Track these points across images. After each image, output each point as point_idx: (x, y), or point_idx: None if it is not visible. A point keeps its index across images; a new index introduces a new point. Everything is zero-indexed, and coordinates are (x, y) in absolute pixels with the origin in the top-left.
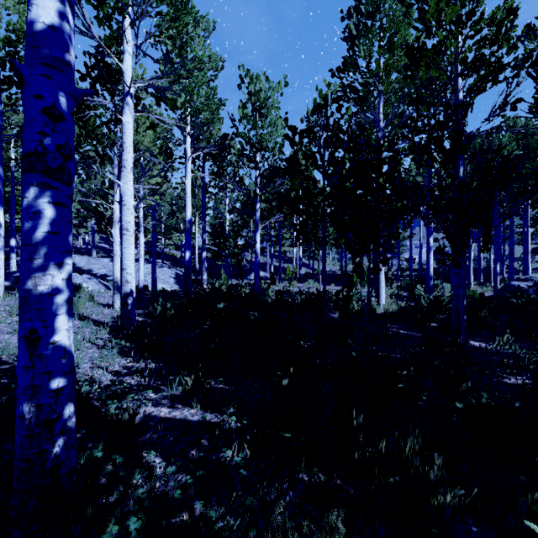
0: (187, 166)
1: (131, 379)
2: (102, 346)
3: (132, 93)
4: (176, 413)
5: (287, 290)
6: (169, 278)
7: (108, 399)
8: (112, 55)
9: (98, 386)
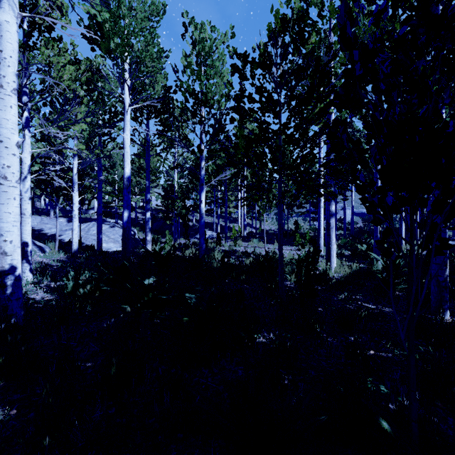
0: (126, 119)
1: None
2: None
3: None
4: None
5: (233, 250)
6: (119, 237)
7: None
8: None
9: None
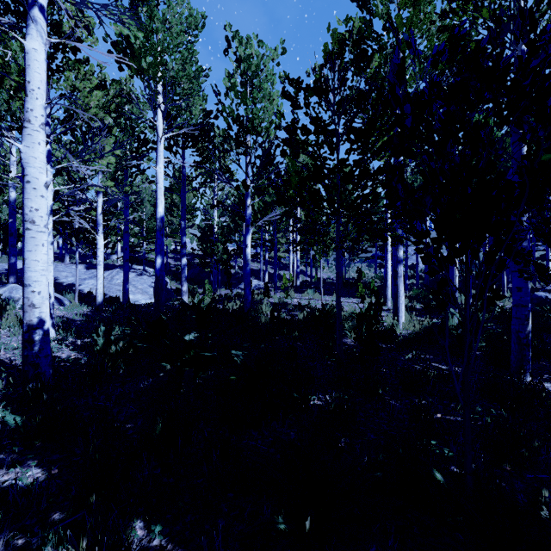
0: (159, 149)
1: None
2: None
3: (43, 5)
4: None
5: (284, 302)
6: (148, 288)
7: None
8: None
9: None
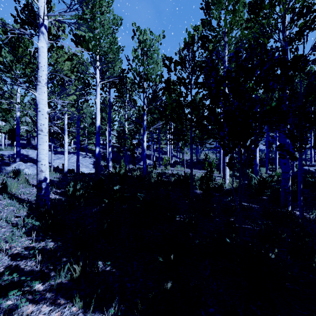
0: (97, 90)
1: (26, 264)
2: (15, 225)
3: (46, 25)
4: (56, 313)
5: (164, 172)
6: (89, 164)
7: None
8: None
9: None
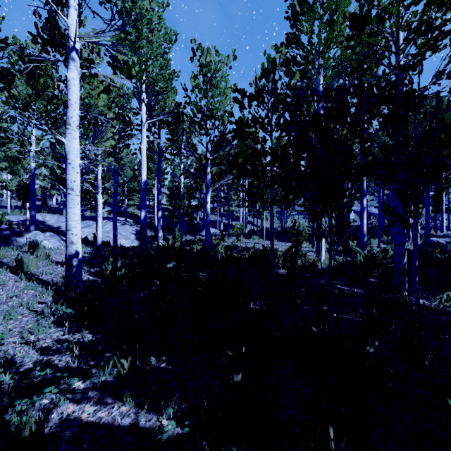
0: (143, 132)
1: (60, 359)
2: (40, 313)
3: (78, 49)
4: (103, 413)
5: (235, 245)
6: (130, 234)
7: (17, 397)
8: (55, 8)
9: (16, 371)
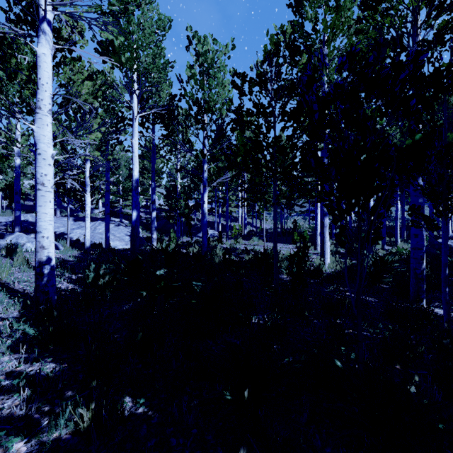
0: (134, 126)
1: (4, 403)
2: None
3: (50, 20)
4: None
5: (234, 247)
6: (124, 236)
7: None
8: None
9: None
